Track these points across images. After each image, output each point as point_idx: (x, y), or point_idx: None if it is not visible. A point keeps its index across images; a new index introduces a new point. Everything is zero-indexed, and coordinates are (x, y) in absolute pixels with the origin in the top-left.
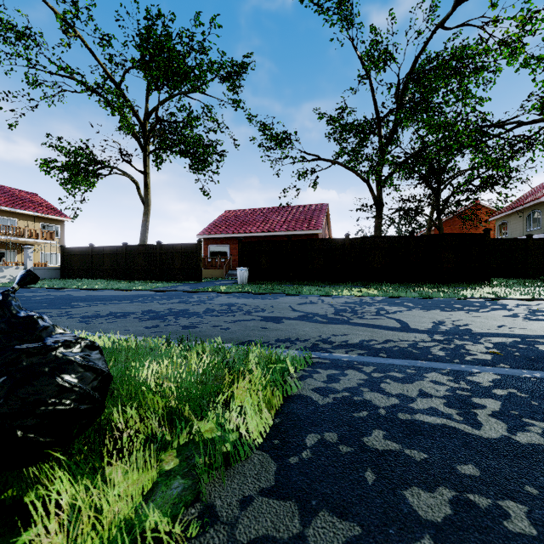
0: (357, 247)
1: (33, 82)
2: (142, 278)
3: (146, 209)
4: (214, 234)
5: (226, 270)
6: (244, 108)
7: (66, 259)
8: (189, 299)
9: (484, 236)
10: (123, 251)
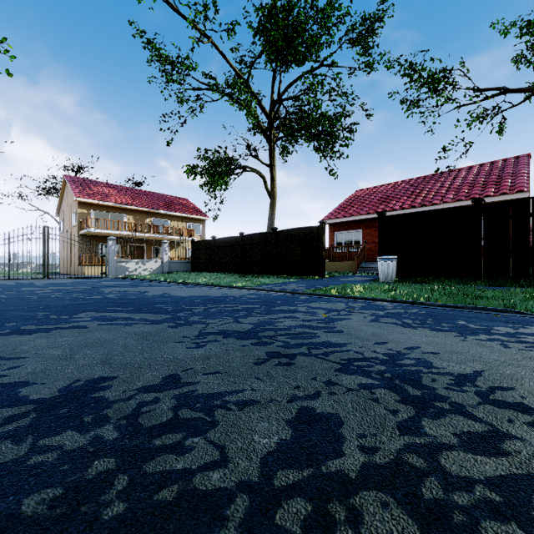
0: None
1: (181, 100)
2: (257, 271)
3: (272, 202)
4: (342, 217)
5: (358, 262)
6: (381, 54)
7: (195, 253)
8: (280, 319)
9: None
10: (239, 241)
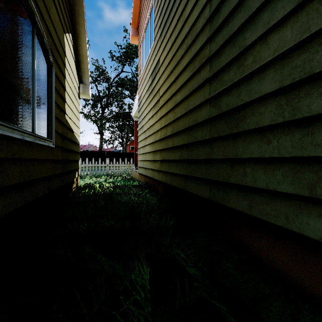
0: (81, 154)
1: None
2: None
3: None
4: None
5: None
6: None
7: None
8: None
9: (119, 152)
10: None
